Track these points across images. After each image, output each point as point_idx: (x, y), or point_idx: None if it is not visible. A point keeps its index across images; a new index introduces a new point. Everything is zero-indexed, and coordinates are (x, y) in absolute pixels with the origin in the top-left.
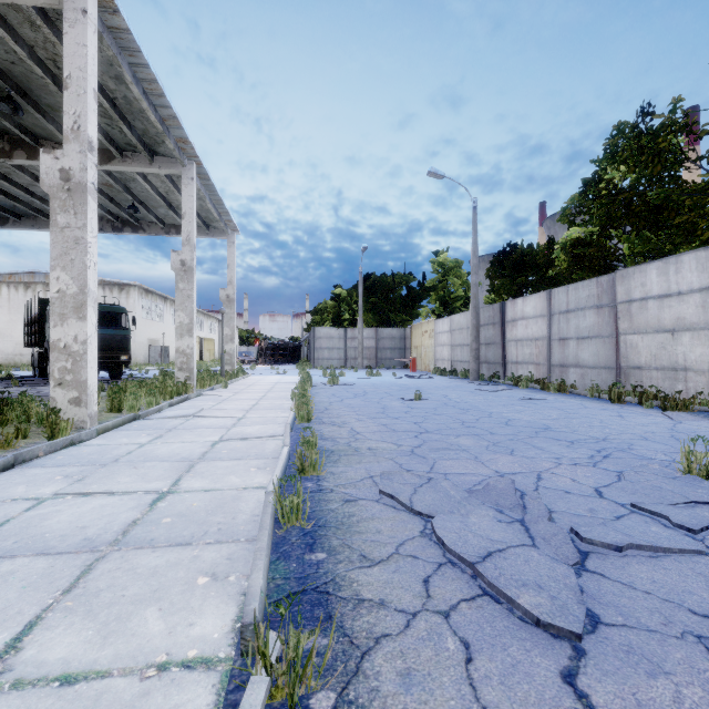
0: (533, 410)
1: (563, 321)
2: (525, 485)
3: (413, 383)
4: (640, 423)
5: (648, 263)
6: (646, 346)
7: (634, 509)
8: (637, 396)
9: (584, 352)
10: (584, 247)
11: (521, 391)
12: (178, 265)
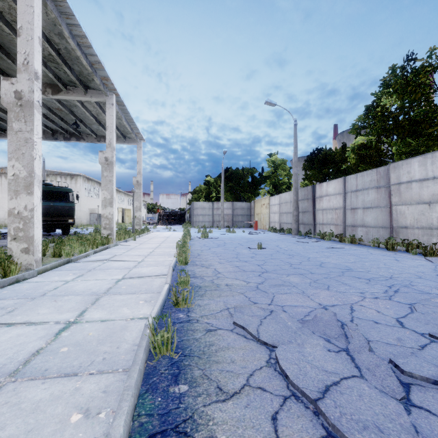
0: (337, 256)
1: (353, 197)
2: (343, 316)
3: (256, 237)
4: (412, 265)
5: (412, 158)
6: (410, 213)
7: (432, 338)
8: (405, 246)
9: (368, 217)
10: (366, 149)
11: (326, 242)
12: (103, 160)
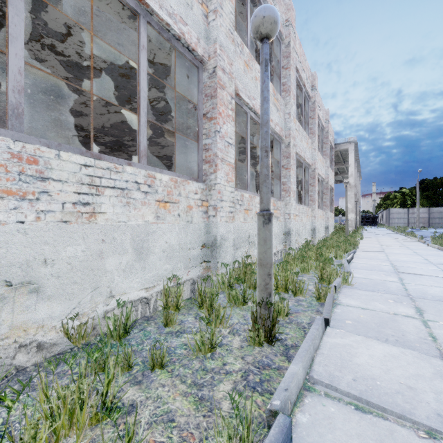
0: None
1: None
2: None
3: (441, 231)
4: None
5: None
6: None
7: None
8: None
9: None
10: None
11: None
12: None
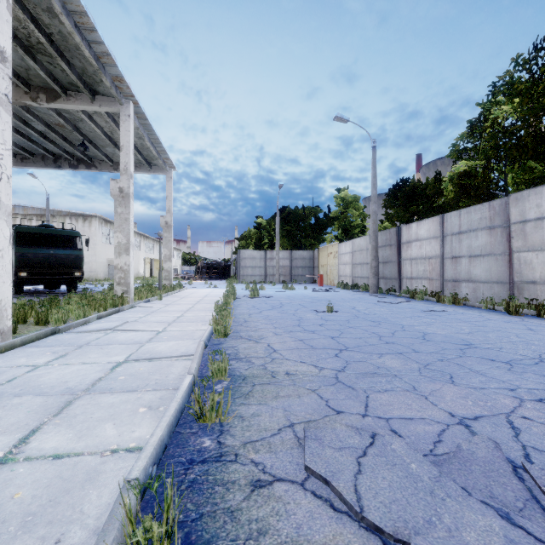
0: (441, 322)
1: (455, 242)
2: (506, 445)
3: (323, 296)
4: None
5: (544, 185)
6: (541, 262)
7: None
8: (533, 308)
9: (476, 269)
10: (470, 179)
11: (419, 303)
12: (117, 192)
